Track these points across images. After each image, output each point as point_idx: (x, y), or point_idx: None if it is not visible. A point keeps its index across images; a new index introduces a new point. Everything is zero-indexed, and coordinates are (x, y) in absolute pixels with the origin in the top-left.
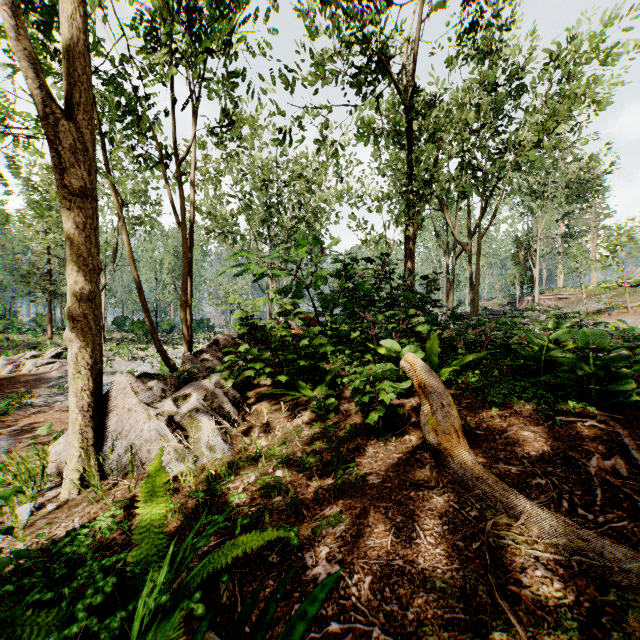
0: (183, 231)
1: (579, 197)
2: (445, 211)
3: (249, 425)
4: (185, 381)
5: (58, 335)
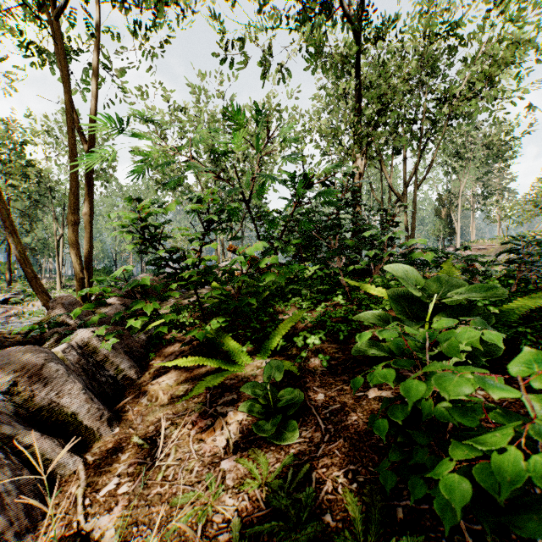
0: (67, 119)
1: (497, 157)
2: (382, 164)
3: (119, 439)
4: (23, 343)
5: (20, 282)
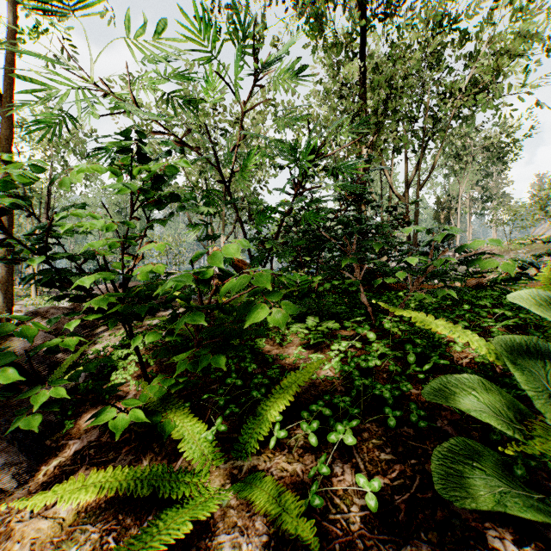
0: None
1: (498, 160)
2: (383, 163)
3: None
4: None
5: None
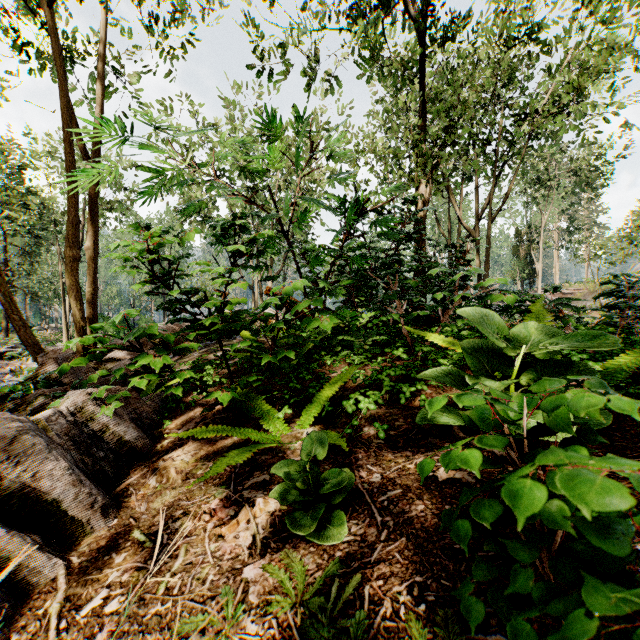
0: (64, 130)
1: (586, 185)
2: (450, 193)
3: (115, 534)
4: None
5: None
